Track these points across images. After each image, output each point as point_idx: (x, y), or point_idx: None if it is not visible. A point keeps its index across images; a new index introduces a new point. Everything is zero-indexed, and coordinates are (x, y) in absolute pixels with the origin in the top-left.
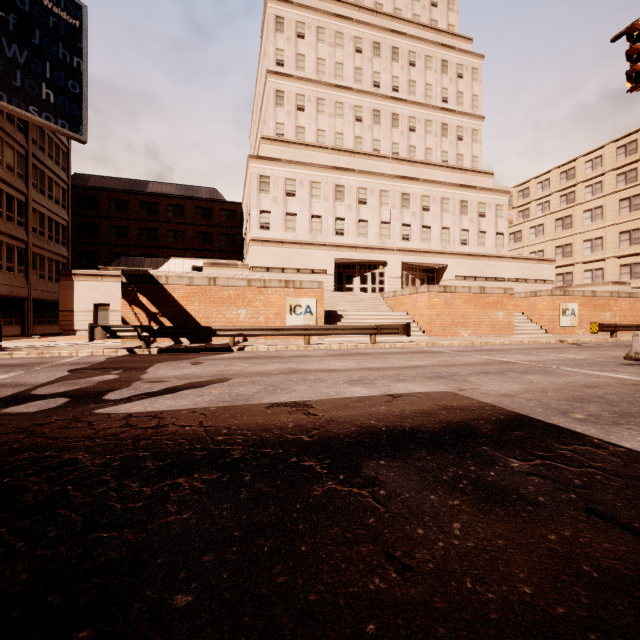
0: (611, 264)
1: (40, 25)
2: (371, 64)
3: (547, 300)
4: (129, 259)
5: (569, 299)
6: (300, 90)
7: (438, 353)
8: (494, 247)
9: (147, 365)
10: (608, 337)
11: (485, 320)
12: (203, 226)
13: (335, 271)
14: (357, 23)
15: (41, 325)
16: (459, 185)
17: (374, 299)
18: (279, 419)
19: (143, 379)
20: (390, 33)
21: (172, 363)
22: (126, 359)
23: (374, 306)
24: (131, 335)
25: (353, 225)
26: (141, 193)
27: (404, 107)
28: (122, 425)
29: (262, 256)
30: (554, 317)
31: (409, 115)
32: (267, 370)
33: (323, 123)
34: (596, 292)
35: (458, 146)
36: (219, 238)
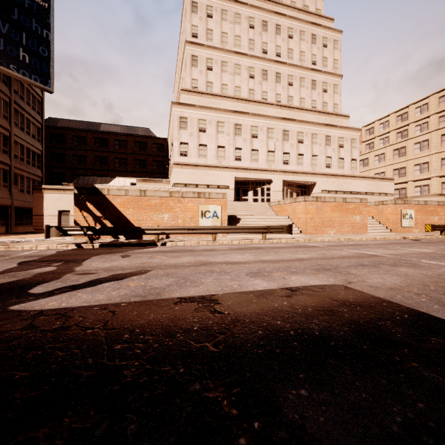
0: (435, 181)
1: (18, 5)
2: (261, 37)
3: (391, 207)
4: (85, 178)
5: (408, 207)
6: (209, 55)
7: (315, 247)
8: (350, 169)
9: (85, 258)
10: (438, 235)
11: (346, 222)
12: (140, 155)
13: (235, 187)
14: (250, 7)
15: (21, 226)
16: (324, 124)
17: (263, 207)
18: (185, 318)
19: (75, 271)
20: (274, 14)
21: (106, 256)
22: (71, 252)
23: (263, 212)
24: (78, 233)
25: (248, 153)
26: (96, 131)
27: (284, 68)
28: (24, 327)
29: (181, 175)
30: (397, 220)
31: (288, 74)
32: (181, 262)
33: (226, 79)
34: (427, 201)
35: (323, 96)
36: (151, 164)
